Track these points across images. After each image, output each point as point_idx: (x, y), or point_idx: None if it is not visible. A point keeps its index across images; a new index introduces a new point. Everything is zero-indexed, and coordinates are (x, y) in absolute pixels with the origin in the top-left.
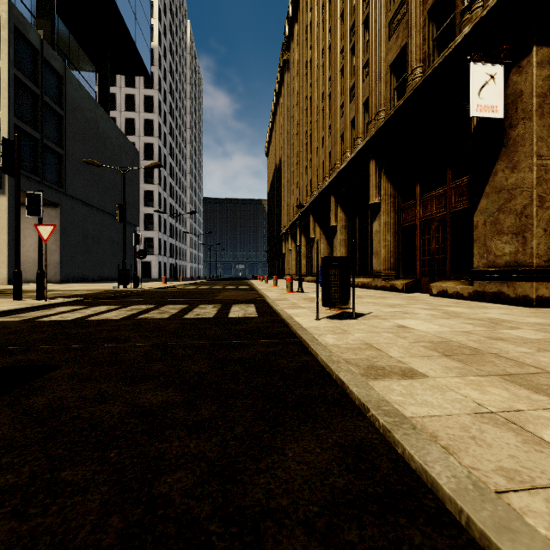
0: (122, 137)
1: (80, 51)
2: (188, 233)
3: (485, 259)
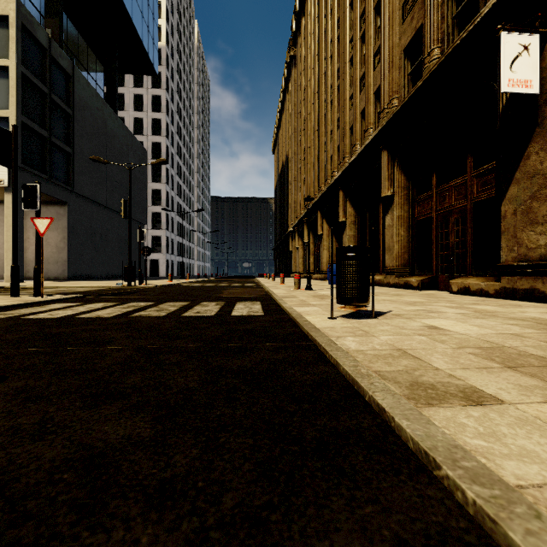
0: (130, 135)
1: (88, 51)
2: (195, 231)
3: (515, 253)
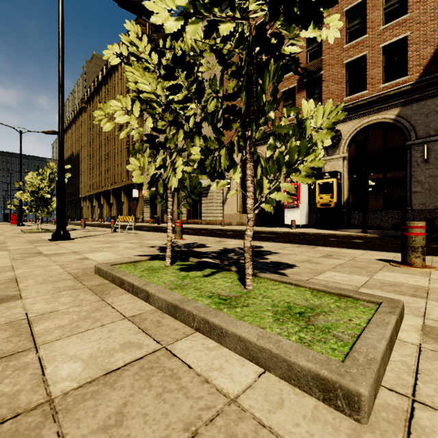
0: None
1: None
2: None
3: (137, 216)
